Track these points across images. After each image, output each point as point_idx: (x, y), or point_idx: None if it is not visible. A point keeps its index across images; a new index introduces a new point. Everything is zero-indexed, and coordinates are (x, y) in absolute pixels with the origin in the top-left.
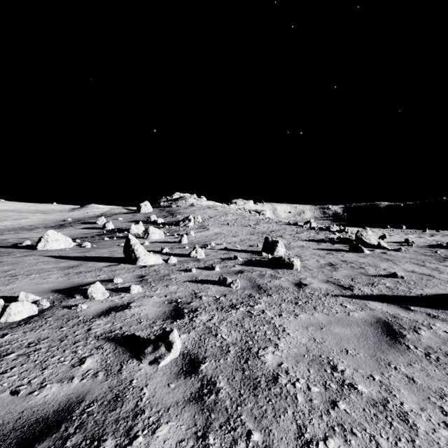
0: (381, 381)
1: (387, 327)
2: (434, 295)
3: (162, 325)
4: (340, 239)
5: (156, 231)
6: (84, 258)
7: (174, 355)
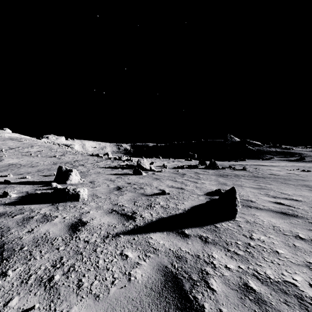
0: None
1: (179, 294)
2: (192, 207)
3: None
4: (127, 165)
5: None
6: None
7: None
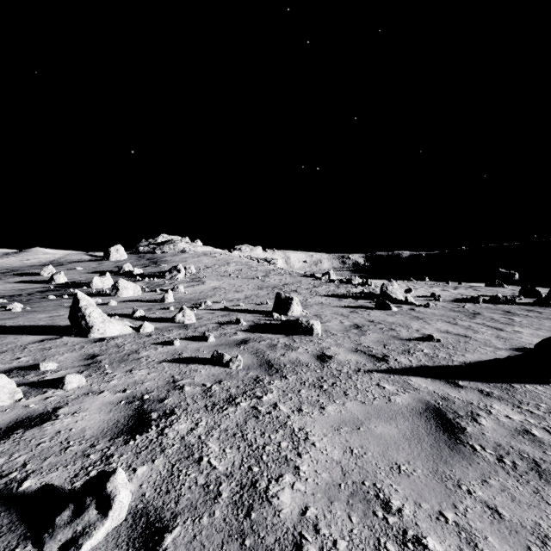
0: (457, 522)
1: (440, 417)
2: (478, 362)
3: (106, 451)
4: (364, 293)
5: (129, 285)
6: (2, 329)
7: (115, 520)
